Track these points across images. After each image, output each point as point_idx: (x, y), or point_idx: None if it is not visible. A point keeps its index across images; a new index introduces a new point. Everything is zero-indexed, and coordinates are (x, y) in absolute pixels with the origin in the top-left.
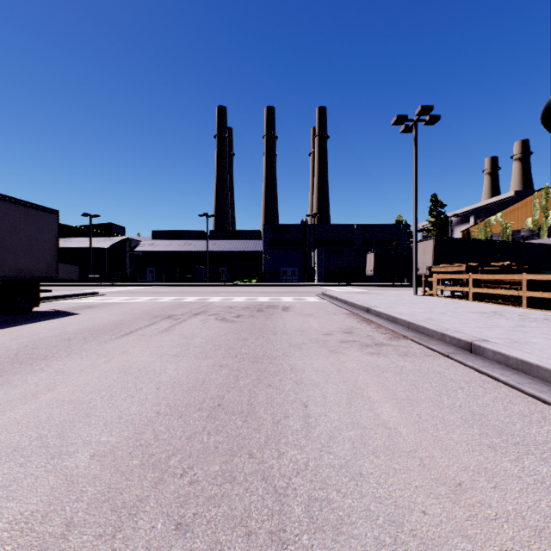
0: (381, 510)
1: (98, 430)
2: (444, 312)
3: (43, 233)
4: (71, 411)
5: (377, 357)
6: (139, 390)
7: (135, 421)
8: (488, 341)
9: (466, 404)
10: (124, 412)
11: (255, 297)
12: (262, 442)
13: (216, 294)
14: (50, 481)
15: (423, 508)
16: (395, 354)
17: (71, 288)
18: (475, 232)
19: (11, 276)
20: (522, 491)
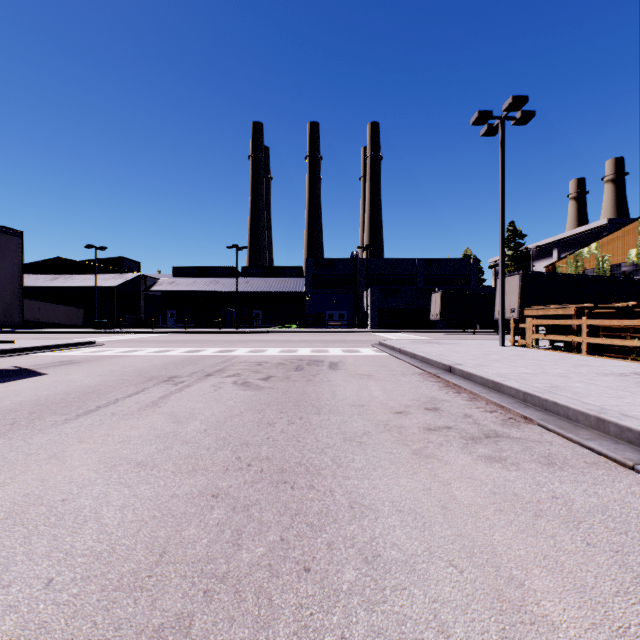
0: None
1: None
2: (566, 375)
3: None
4: None
5: (504, 470)
6: (2, 590)
7: None
8: None
9: None
10: None
11: (293, 348)
12: None
13: (245, 343)
14: None
15: None
16: (532, 460)
17: (68, 336)
18: (563, 267)
19: None
20: None
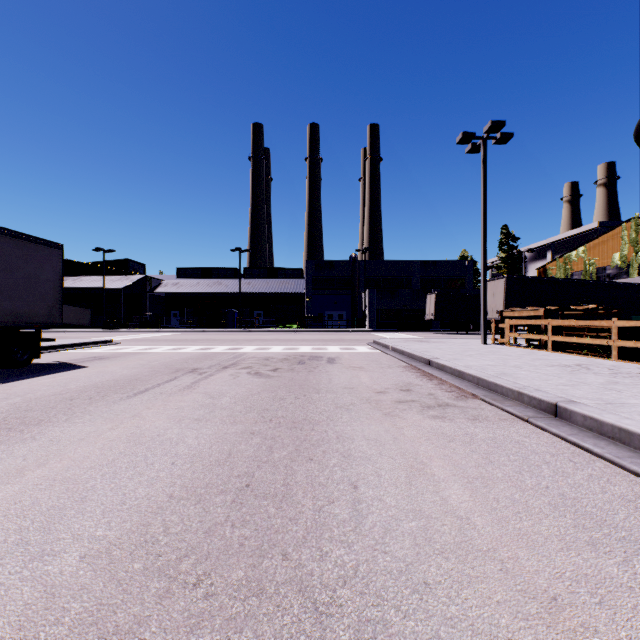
0: (454, 638)
1: (94, 520)
2: (520, 366)
3: (44, 271)
4: (62, 493)
5: (441, 422)
6: (150, 465)
7: (141, 508)
8: (576, 402)
9: (554, 484)
10: (128, 496)
11: (295, 346)
12: (299, 538)
13: (250, 342)
14: (24, 594)
15: (509, 634)
16: (463, 418)
17: (81, 336)
18: (553, 269)
19: (6, 322)
20: (636, 608)
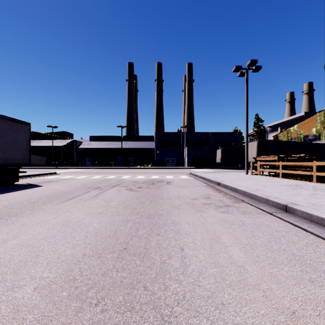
0: None
1: (42, 267)
2: (266, 185)
3: (21, 137)
4: (26, 253)
5: (227, 214)
6: (73, 238)
7: (68, 261)
8: (297, 204)
9: (288, 248)
10: (61, 254)
11: (150, 175)
12: (153, 278)
13: (127, 173)
14: (2, 310)
15: None
16: (238, 212)
17: (41, 170)
18: (281, 136)
19: (1, 163)
20: None
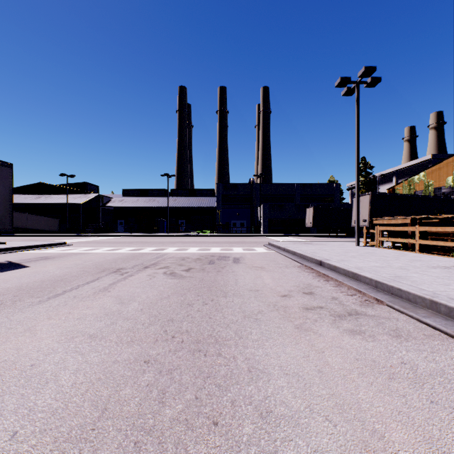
0: None
1: None
2: (405, 267)
3: None
4: None
5: (364, 341)
6: None
7: None
8: None
9: None
10: None
11: (208, 247)
12: None
13: (173, 244)
14: None
15: None
16: (384, 333)
17: (47, 239)
18: (400, 189)
19: None
20: None
